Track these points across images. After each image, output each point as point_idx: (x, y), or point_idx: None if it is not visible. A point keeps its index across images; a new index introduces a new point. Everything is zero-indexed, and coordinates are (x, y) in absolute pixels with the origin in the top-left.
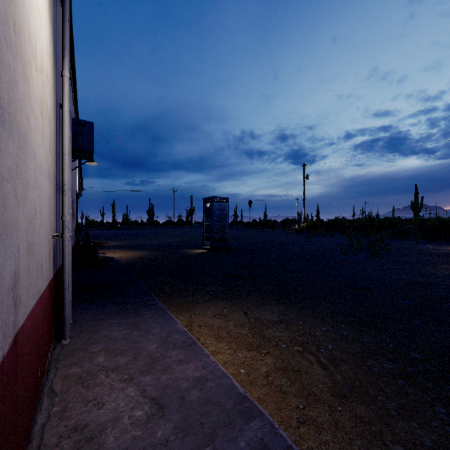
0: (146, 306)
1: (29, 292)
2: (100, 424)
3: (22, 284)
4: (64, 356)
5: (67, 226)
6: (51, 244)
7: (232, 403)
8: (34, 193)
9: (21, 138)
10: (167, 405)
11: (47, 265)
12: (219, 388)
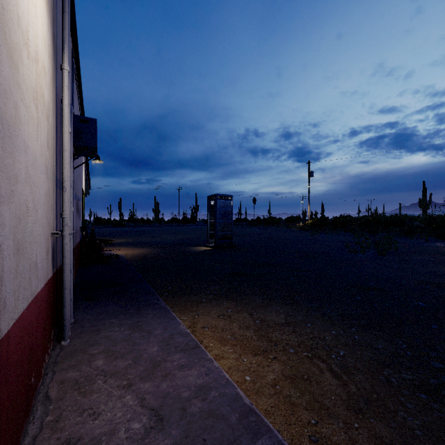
0: (149, 306)
1: (18, 295)
2: (95, 437)
3: (8, 287)
4: (62, 359)
5: (66, 224)
6: (50, 242)
7: (237, 417)
8: (25, 188)
9: (6, 127)
10: (167, 417)
11: (44, 264)
12: (223, 398)
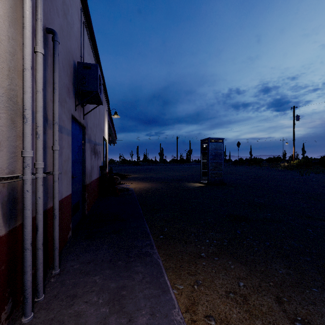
0: (140, 257)
1: None
2: None
3: None
4: None
5: (28, 165)
6: None
7: None
8: None
9: None
10: None
11: None
12: None
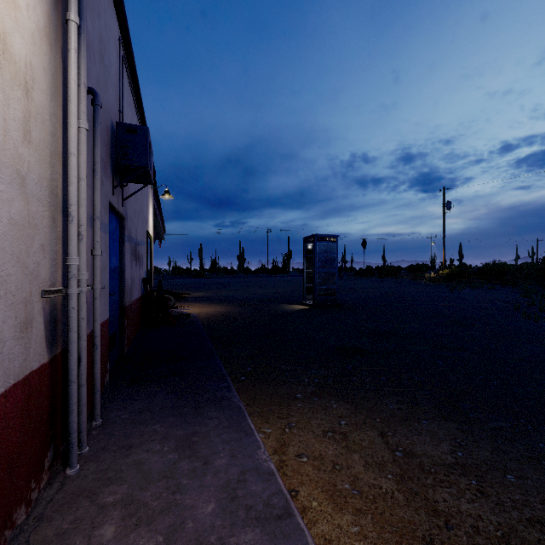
0: (214, 401)
1: None
2: None
3: None
4: (54, 510)
5: (74, 275)
6: (37, 307)
7: None
8: None
9: None
10: None
11: (7, 350)
12: None
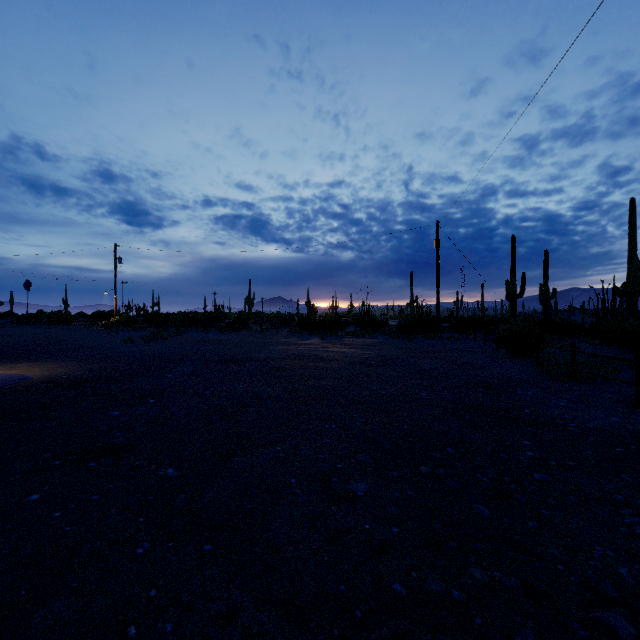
0: None
1: None
2: None
3: None
4: None
5: None
6: None
7: None
8: None
9: None
10: None
11: None
12: None
